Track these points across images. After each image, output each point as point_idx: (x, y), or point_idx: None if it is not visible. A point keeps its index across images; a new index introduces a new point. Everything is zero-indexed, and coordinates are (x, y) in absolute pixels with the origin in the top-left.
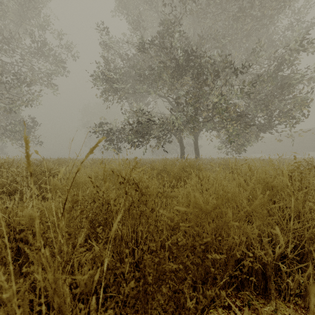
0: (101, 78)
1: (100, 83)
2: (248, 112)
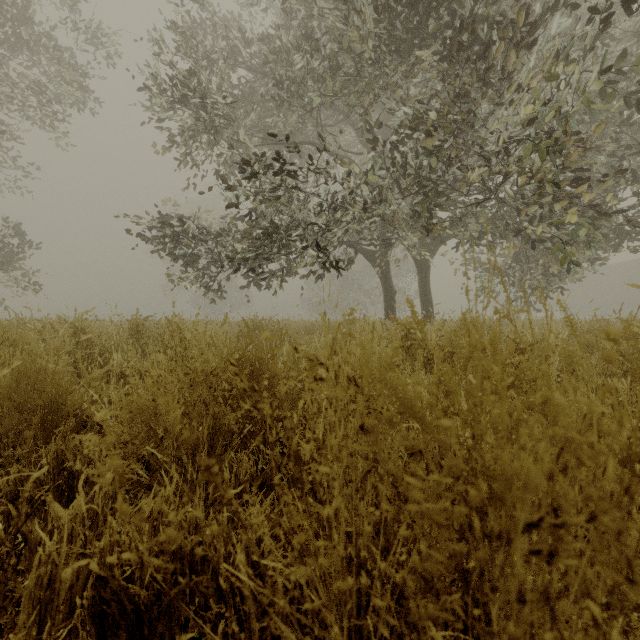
0: (164, 88)
1: (163, 105)
2: (593, 184)
